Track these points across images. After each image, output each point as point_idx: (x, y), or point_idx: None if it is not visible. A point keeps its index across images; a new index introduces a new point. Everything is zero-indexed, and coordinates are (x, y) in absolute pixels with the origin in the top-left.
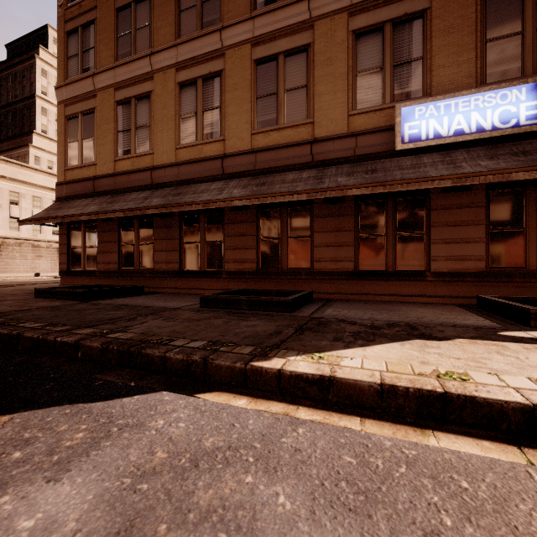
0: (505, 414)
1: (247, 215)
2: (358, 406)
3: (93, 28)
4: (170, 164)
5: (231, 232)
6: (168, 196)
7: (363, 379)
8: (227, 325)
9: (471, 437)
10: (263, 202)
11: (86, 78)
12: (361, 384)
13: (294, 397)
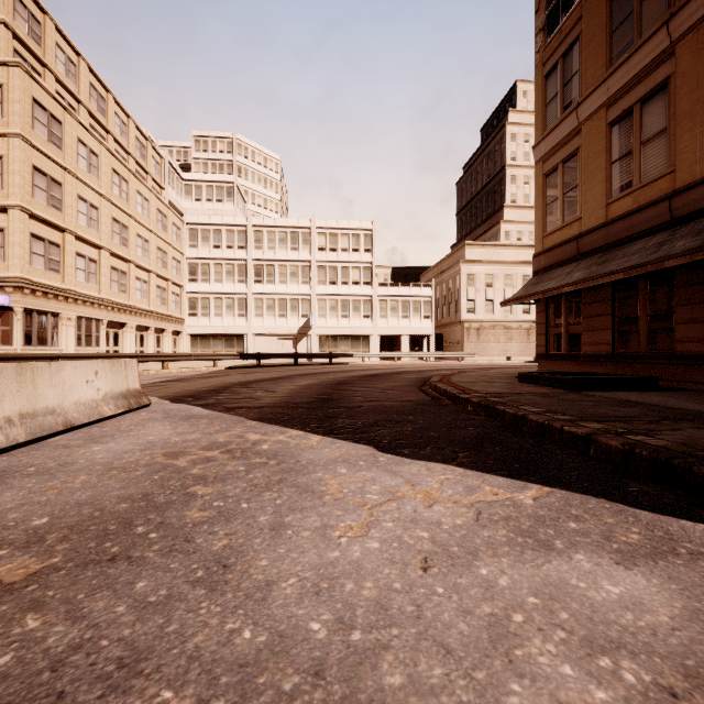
0: None
1: None
2: None
3: (576, 47)
4: None
5: None
6: None
7: None
8: None
9: None
10: None
11: (568, 116)
12: None
13: None
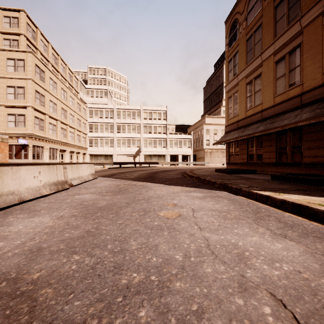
0: (317, 213)
1: (318, 127)
2: (275, 206)
3: (237, 54)
4: (270, 107)
5: (307, 138)
6: (267, 125)
7: (278, 197)
8: (267, 185)
9: (298, 216)
10: (317, 121)
11: (235, 78)
12: (276, 199)
13: (259, 201)
